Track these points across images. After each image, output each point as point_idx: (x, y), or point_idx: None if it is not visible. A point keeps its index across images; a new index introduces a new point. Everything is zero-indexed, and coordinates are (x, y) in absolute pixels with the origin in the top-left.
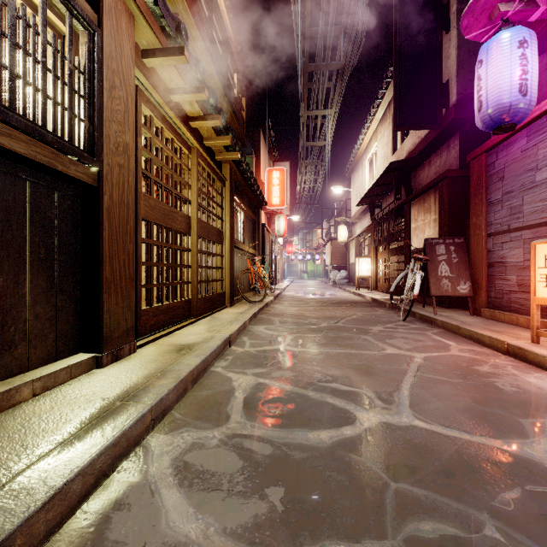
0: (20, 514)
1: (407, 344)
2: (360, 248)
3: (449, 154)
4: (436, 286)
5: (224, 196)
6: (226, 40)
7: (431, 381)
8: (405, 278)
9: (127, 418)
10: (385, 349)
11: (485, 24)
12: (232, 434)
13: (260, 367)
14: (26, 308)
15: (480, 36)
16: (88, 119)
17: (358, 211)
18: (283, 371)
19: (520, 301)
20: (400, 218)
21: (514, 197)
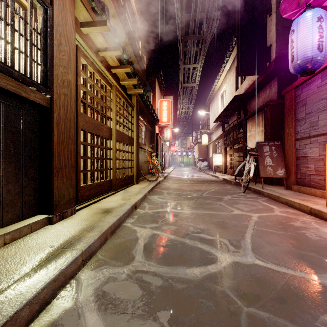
0: None
1: (246, 207)
2: (215, 148)
3: (271, 90)
4: (263, 171)
5: (133, 116)
6: (134, 20)
7: (264, 232)
8: (243, 166)
9: (65, 261)
10: (233, 211)
11: (295, 7)
12: (135, 270)
13: (154, 223)
14: (1, 186)
15: (292, 15)
16: (43, 63)
17: (214, 126)
18: (169, 225)
19: (316, 180)
20: (240, 130)
21: (312, 116)
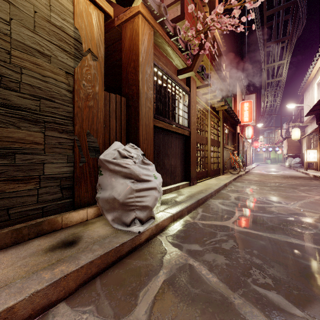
0: (198, 198)
1: (316, 193)
2: (310, 143)
3: None
4: None
5: (219, 125)
6: (220, 53)
7: (314, 202)
8: None
9: (206, 193)
10: (301, 194)
11: None
12: (232, 201)
13: (239, 193)
14: (178, 168)
15: None
16: (188, 118)
17: (309, 118)
18: (248, 194)
19: None
20: None
21: None
